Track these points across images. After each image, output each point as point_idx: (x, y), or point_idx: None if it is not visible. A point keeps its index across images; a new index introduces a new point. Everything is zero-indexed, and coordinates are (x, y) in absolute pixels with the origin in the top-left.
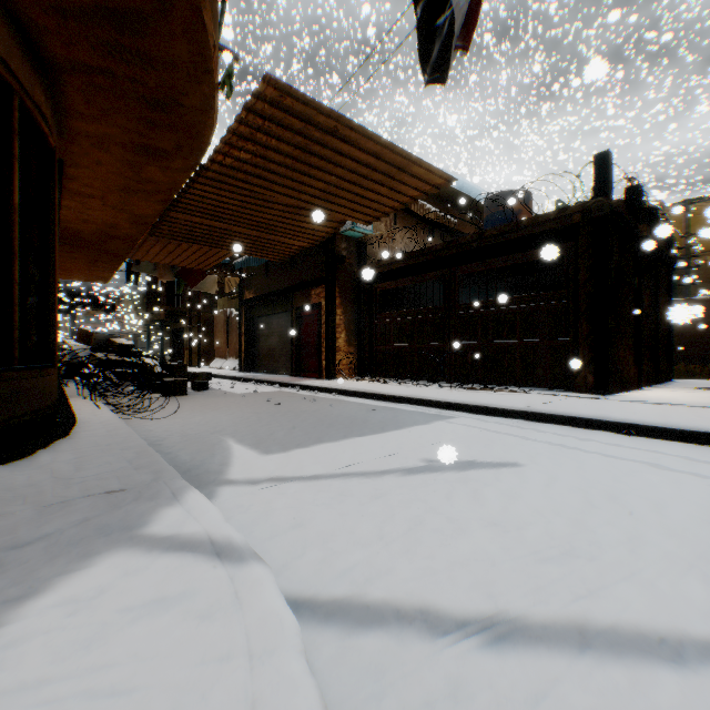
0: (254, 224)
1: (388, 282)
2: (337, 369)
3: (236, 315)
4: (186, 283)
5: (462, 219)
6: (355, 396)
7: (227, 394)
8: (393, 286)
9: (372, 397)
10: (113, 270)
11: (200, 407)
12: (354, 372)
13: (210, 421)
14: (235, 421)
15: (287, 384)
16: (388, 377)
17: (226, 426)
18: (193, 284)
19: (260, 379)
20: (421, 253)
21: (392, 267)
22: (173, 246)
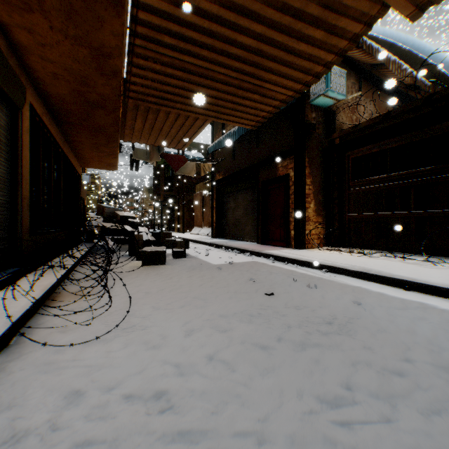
0: (235, 58)
1: (367, 146)
2: (306, 239)
3: (209, 195)
4: (172, 167)
5: (434, 82)
6: (359, 278)
7: (203, 265)
8: (373, 150)
9: (394, 284)
10: (114, 154)
11: (168, 295)
12: (322, 241)
13: (170, 357)
14: (220, 370)
15: (258, 253)
16: (366, 249)
17: (201, 421)
18: (177, 168)
19: (230, 247)
20: (425, 101)
21: (373, 129)
22: (152, 118)
